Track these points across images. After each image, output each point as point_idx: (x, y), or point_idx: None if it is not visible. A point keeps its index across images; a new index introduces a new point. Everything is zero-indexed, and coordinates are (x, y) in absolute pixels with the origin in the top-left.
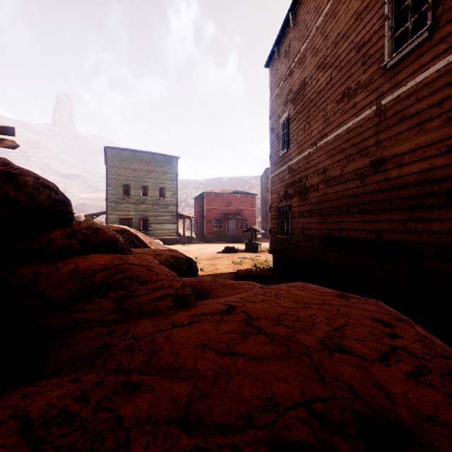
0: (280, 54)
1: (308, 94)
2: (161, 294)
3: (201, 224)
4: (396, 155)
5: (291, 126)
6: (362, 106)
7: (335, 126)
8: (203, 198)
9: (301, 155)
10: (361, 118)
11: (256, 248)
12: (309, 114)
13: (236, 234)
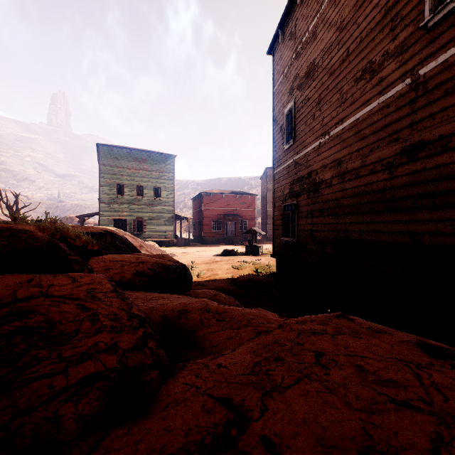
0: (285, 36)
1: (318, 77)
2: (82, 374)
3: (199, 226)
4: (442, 137)
5: (297, 116)
6: (391, 80)
7: (353, 110)
8: (200, 199)
9: (309, 146)
10: (389, 95)
11: (256, 251)
12: (320, 99)
13: (236, 236)
